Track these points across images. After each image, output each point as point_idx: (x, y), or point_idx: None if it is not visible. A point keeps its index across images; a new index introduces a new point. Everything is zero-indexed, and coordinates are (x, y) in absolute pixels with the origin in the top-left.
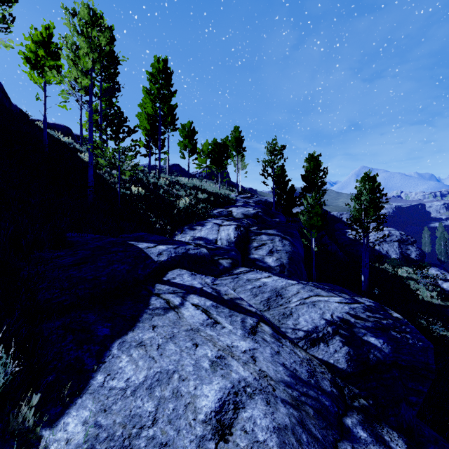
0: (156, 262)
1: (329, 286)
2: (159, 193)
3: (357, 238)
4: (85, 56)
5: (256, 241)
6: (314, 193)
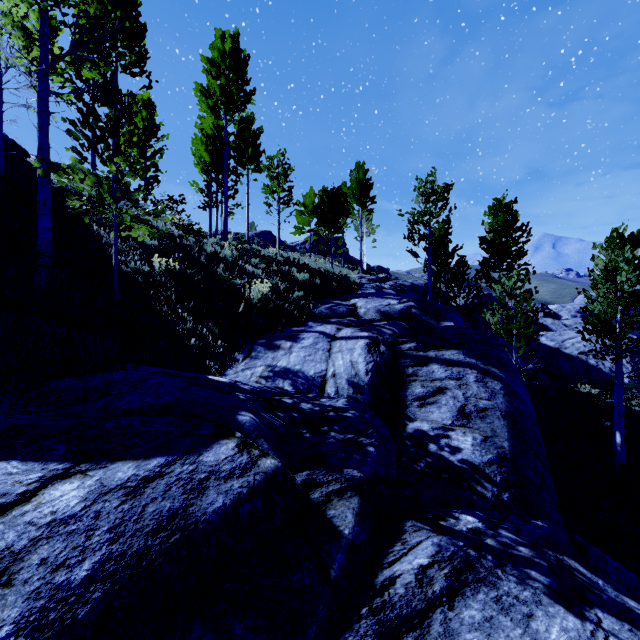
0: None
1: None
2: (216, 272)
3: (557, 346)
4: None
5: (419, 381)
6: (505, 270)
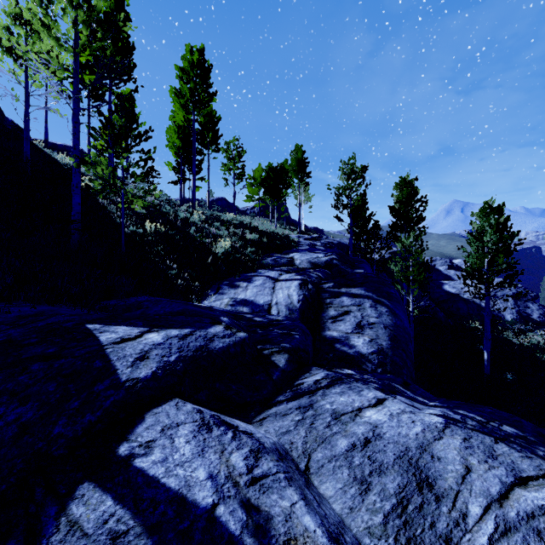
0: (122, 386)
1: (509, 424)
2: (189, 233)
3: (457, 292)
4: (63, 15)
5: (333, 307)
6: (408, 232)
